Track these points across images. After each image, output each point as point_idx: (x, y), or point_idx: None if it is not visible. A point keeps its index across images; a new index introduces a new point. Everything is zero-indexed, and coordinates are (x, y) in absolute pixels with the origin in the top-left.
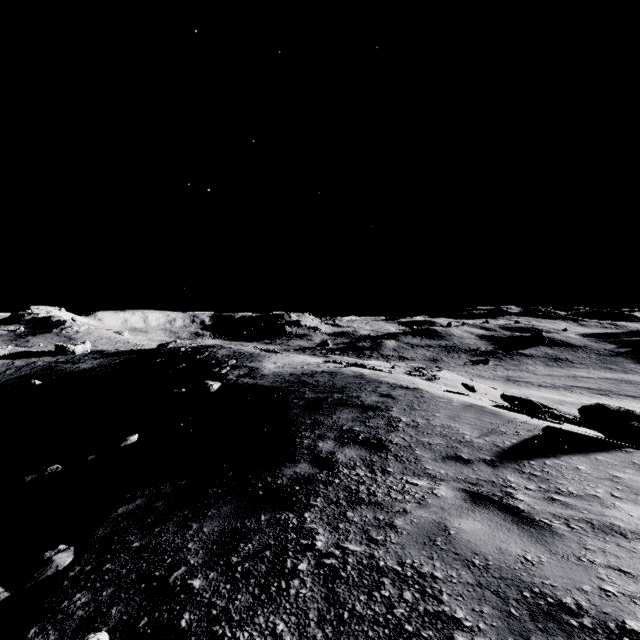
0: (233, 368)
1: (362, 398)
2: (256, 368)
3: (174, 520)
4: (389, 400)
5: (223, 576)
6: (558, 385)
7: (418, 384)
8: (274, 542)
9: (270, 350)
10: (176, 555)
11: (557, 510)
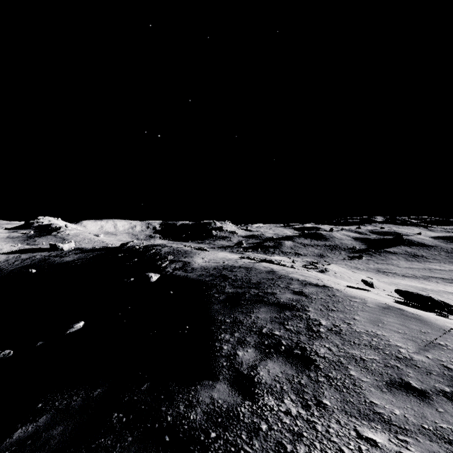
0: (171, 262)
1: (277, 295)
2: (188, 262)
3: None
4: (303, 298)
5: None
6: (418, 275)
7: (323, 280)
8: None
9: (200, 248)
10: None
11: None
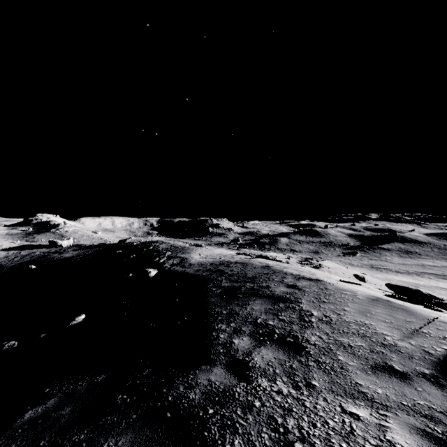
0: (169, 258)
1: (271, 288)
2: (186, 258)
3: None
4: (296, 291)
5: None
6: (411, 271)
7: (316, 274)
8: None
9: (197, 245)
10: None
11: None
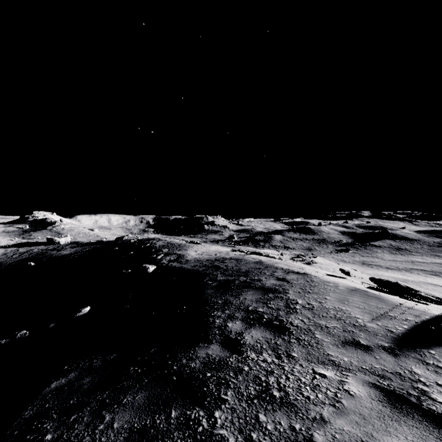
0: (166, 255)
1: (263, 281)
2: (182, 255)
3: (92, 405)
4: (285, 283)
5: None
6: (401, 268)
7: (305, 269)
8: None
9: (193, 242)
10: None
11: None
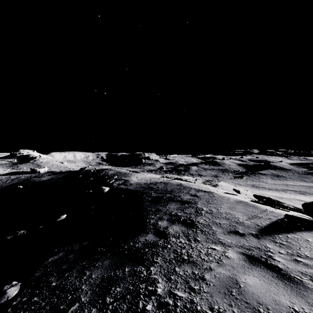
0: (116, 180)
1: (181, 197)
2: (127, 180)
3: (77, 268)
4: (196, 198)
5: (100, 312)
6: (278, 189)
7: (210, 189)
8: (132, 287)
9: (134, 171)
10: (74, 294)
11: (302, 269)
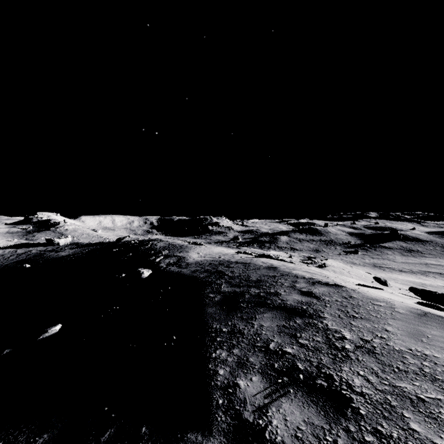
0: (165, 257)
1: (282, 296)
2: (183, 257)
3: None
4: (314, 300)
5: None
6: (415, 270)
7: (330, 277)
8: None
9: (196, 243)
10: None
11: None
